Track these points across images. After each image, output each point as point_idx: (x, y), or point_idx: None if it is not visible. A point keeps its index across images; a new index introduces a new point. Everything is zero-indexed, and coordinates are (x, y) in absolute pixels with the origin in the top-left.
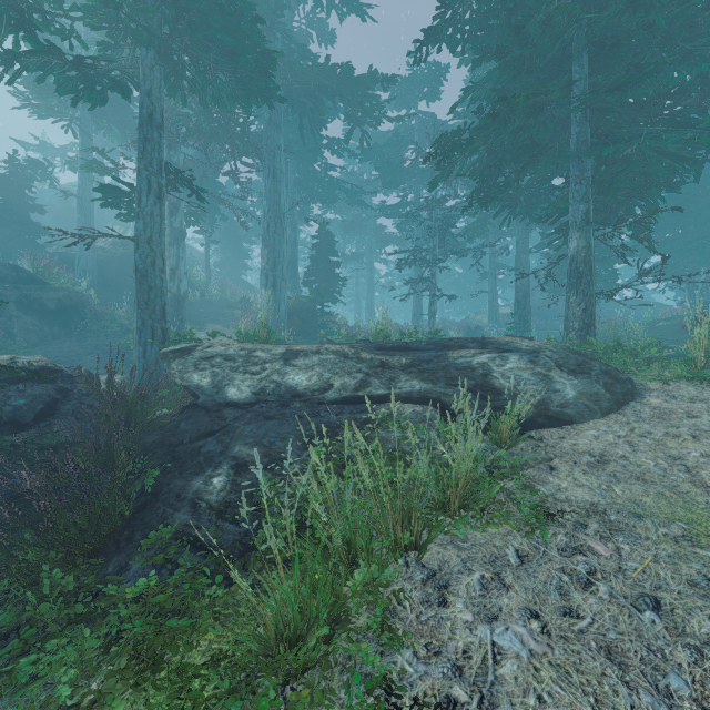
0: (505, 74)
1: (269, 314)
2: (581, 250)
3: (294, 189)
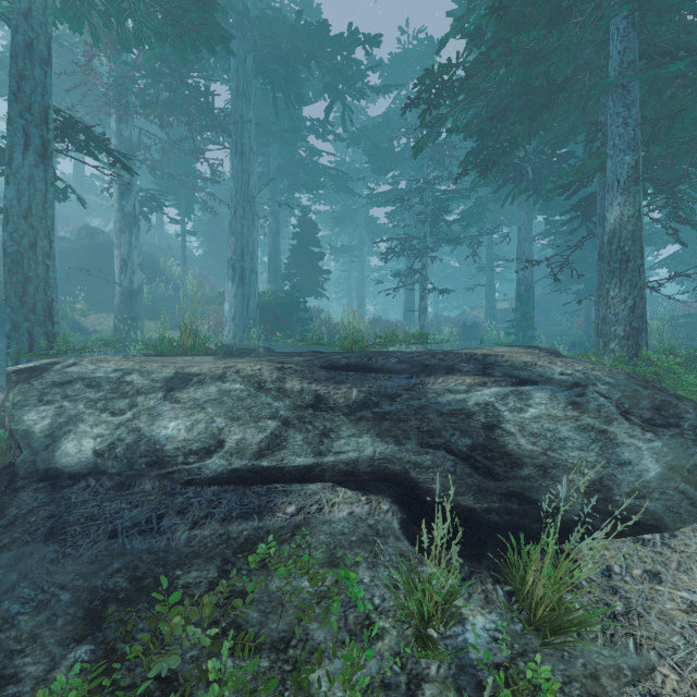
0: None
1: (236, 311)
2: (627, 220)
3: (276, 175)
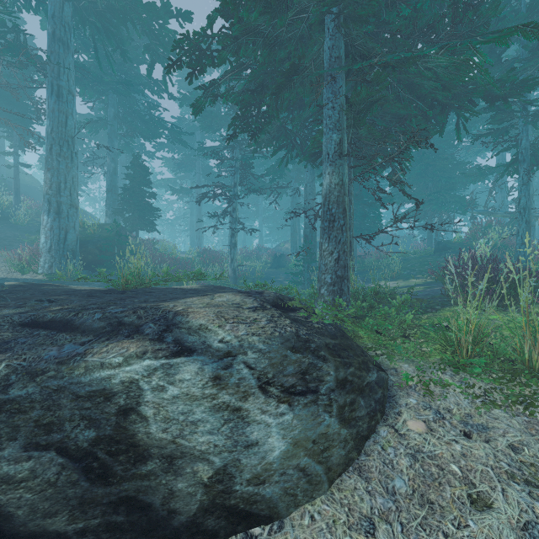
0: None
1: (52, 242)
2: (334, 187)
3: (114, 121)
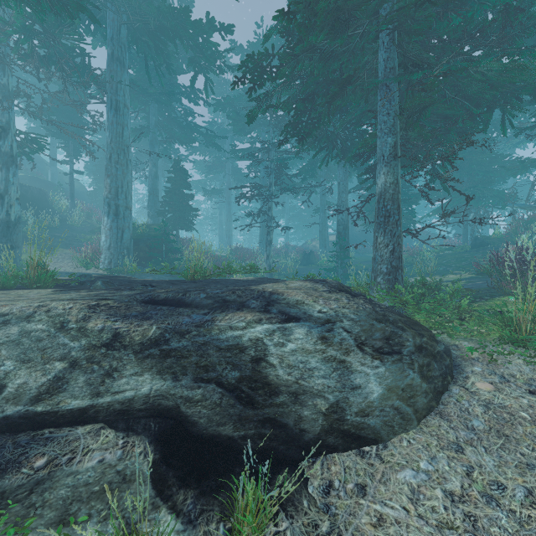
0: None
1: (111, 241)
2: (389, 186)
3: (155, 129)
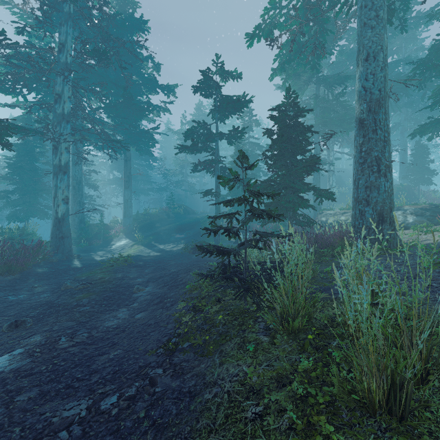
0: (434, 106)
1: None
2: None
3: (404, 122)
